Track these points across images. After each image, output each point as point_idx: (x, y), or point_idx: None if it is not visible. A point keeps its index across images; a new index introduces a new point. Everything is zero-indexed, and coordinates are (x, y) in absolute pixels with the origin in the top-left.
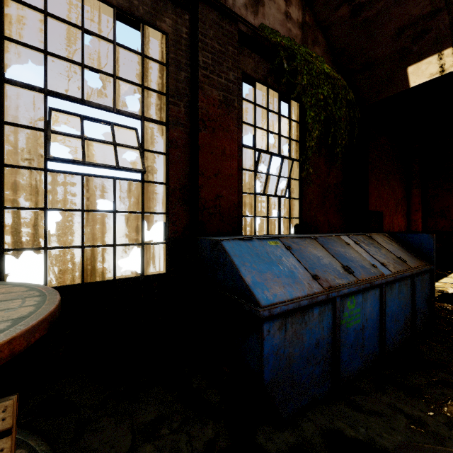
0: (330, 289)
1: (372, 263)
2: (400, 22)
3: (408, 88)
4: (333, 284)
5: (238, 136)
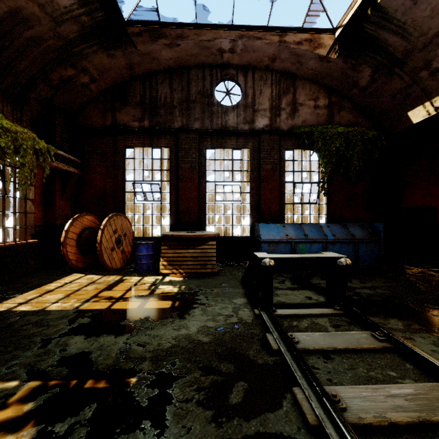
0: (290, 239)
1: (326, 234)
2: (391, 91)
3: (413, 124)
4: (292, 238)
5: (283, 179)
